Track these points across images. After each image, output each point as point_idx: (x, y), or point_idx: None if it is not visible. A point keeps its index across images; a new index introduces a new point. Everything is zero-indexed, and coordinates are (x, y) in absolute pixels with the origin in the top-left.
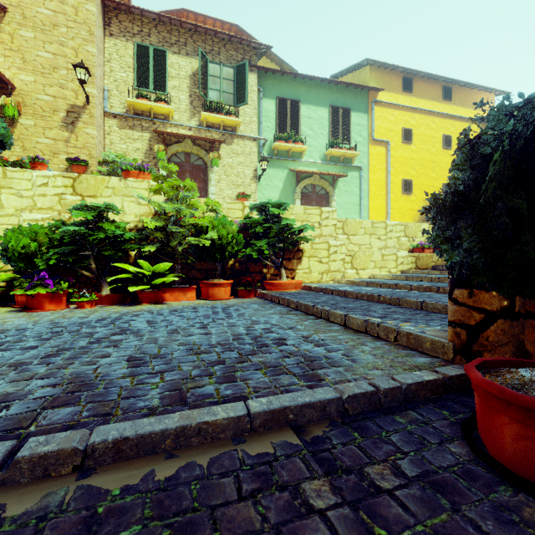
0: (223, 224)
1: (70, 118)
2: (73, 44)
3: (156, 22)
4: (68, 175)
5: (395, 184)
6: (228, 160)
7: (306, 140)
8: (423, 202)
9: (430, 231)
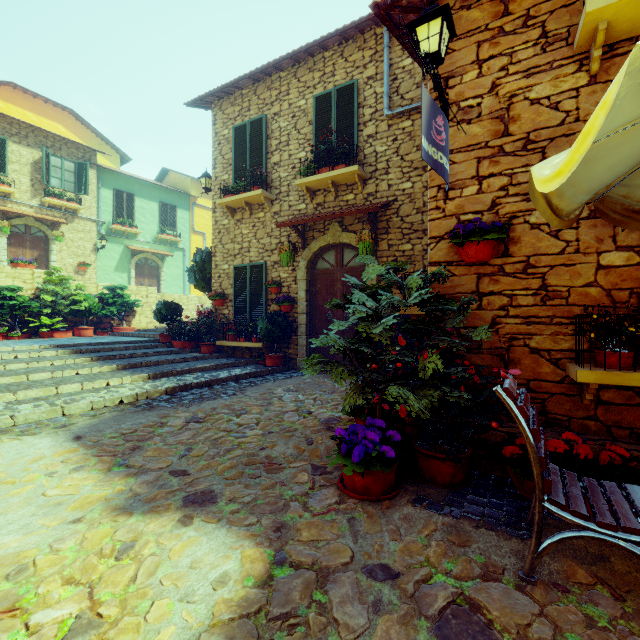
0: (89, 298)
1: None
2: None
3: None
4: None
5: None
6: (70, 235)
7: (140, 225)
8: None
9: None
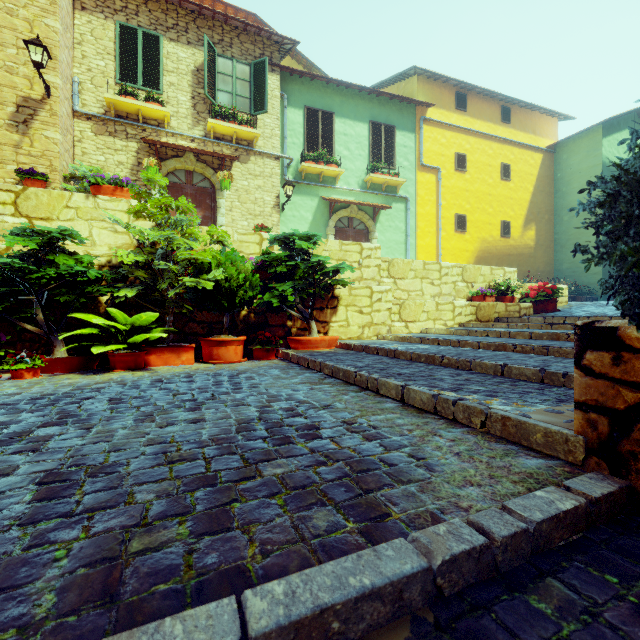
0: (233, 261)
1: (22, 115)
2: (26, 14)
3: None
4: (7, 187)
5: (447, 219)
6: (243, 182)
7: (341, 162)
8: (479, 242)
9: (492, 276)
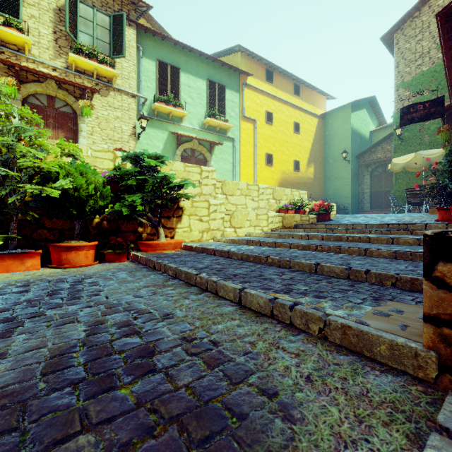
0: (83, 172)
1: None
2: None
3: None
4: None
5: (261, 156)
6: (103, 112)
7: (186, 107)
8: (280, 173)
9: (292, 196)
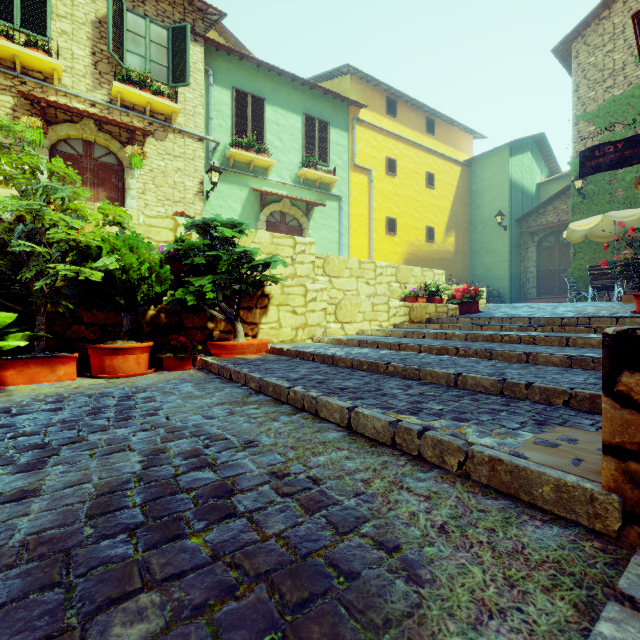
0: (134, 247)
1: None
2: None
3: None
4: None
5: (379, 221)
6: (159, 162)
7: (273, 153)
8: (407, 246)
9: (423, 277)
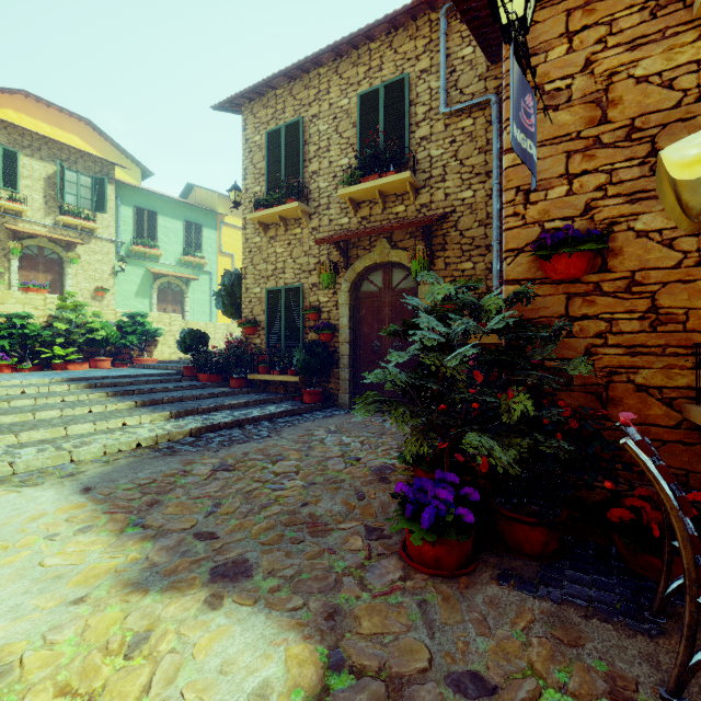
0: (107, 326)
1: None
2: None
3: (6, 124)
4: None
5: None
6: (86, 257)
7: (163, 246)
8: None
9: None
